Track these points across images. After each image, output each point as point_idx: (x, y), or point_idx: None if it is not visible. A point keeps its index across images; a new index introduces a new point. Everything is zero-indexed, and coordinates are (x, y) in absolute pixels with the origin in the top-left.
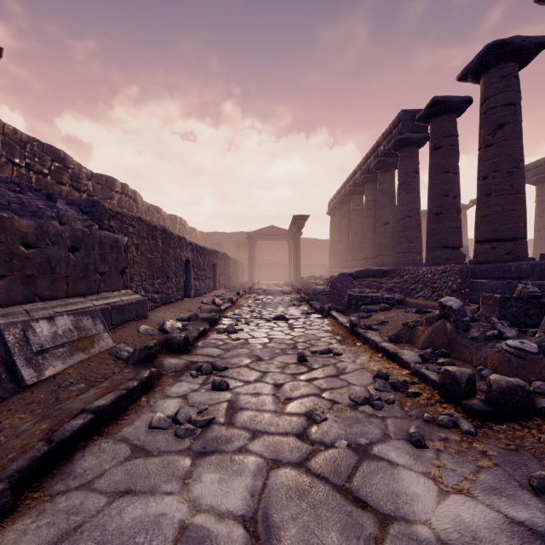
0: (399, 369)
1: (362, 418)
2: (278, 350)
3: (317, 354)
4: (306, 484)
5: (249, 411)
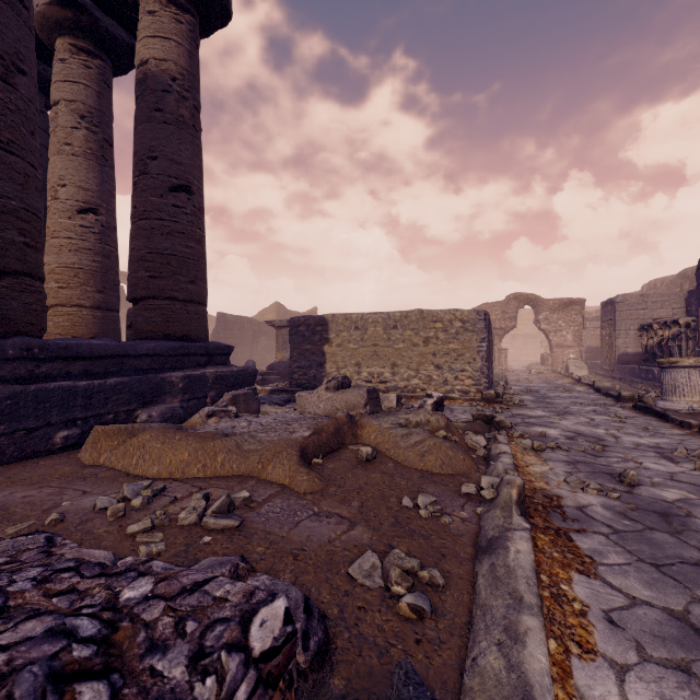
0: (512, 449)
1: (565, 444)
2: (697, 513)
3: (607, 491)
4: (597, 437)
5: (651, 455)
